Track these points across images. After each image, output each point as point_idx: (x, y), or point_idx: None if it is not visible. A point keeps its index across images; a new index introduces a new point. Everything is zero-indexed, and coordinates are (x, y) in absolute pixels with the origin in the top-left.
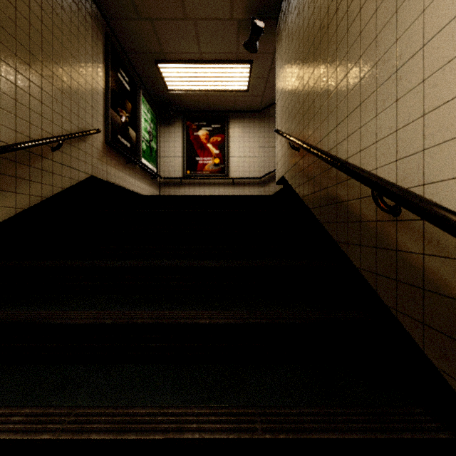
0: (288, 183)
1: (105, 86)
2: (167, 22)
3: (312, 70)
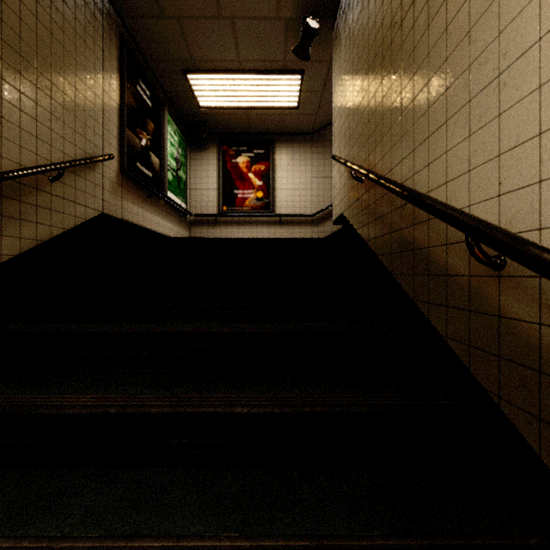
0: (348, 222)
1: (120, 101)
2: (198, 21)
3: (380, 80)
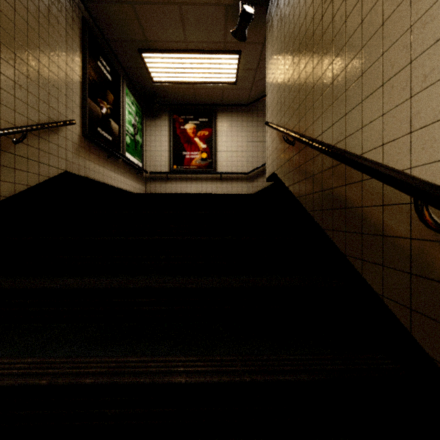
0: (280, 180)
1: (82, 74)
2: (150, 6)
3: (311, 53)
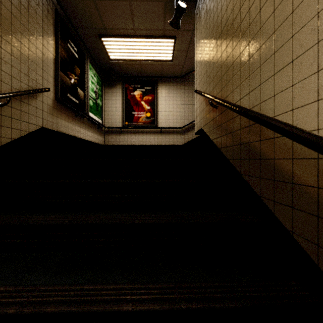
0: (206, 134)
1: (55, 53)
2: (107, 2)
3: (231, 37)
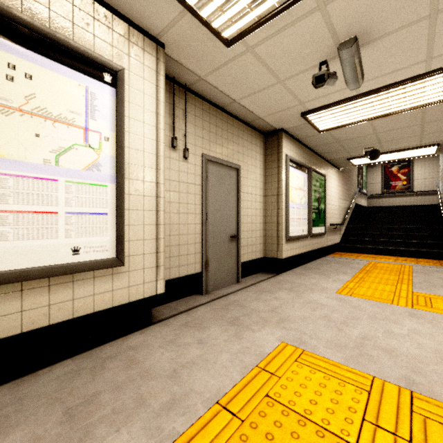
0: None
1: (357, 171)
2: None
3: None
